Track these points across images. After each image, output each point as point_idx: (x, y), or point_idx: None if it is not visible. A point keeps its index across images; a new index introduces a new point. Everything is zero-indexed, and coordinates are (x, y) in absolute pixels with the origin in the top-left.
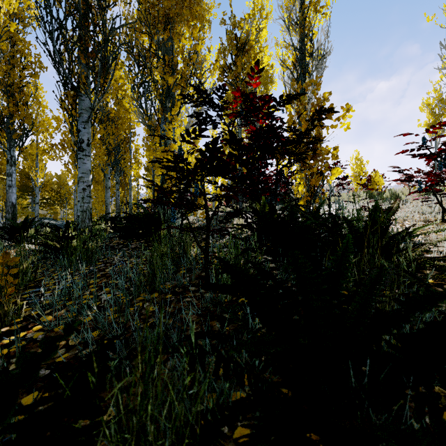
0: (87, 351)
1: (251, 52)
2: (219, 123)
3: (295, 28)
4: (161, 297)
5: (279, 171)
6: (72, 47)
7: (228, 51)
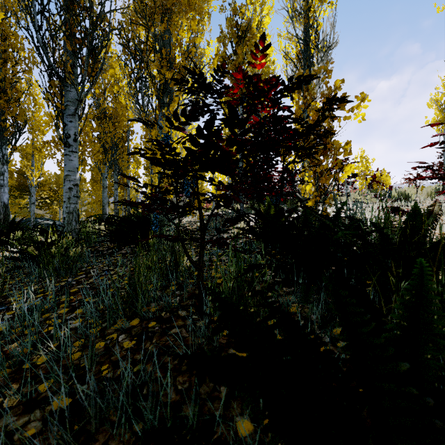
0: (24, 421)
1: (253, 40)
2: (218, 114)
3: (299, 17)
4: (142, 326)
5: (285, 167)
6: (56, 31)
7: (228, 39)
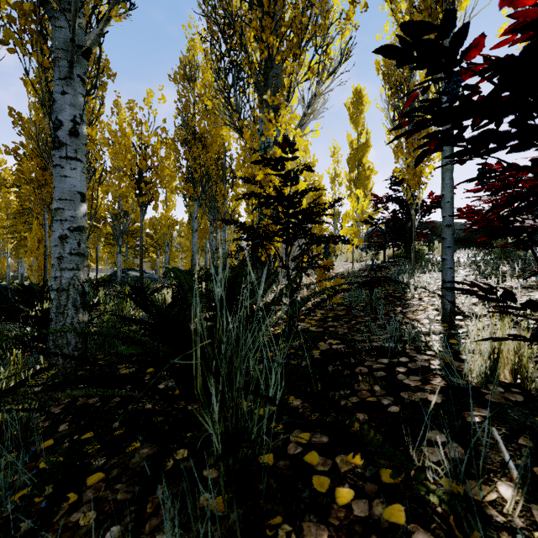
0: None
1: None
2: None
3: None
4: None
5: None
6: None
7: None
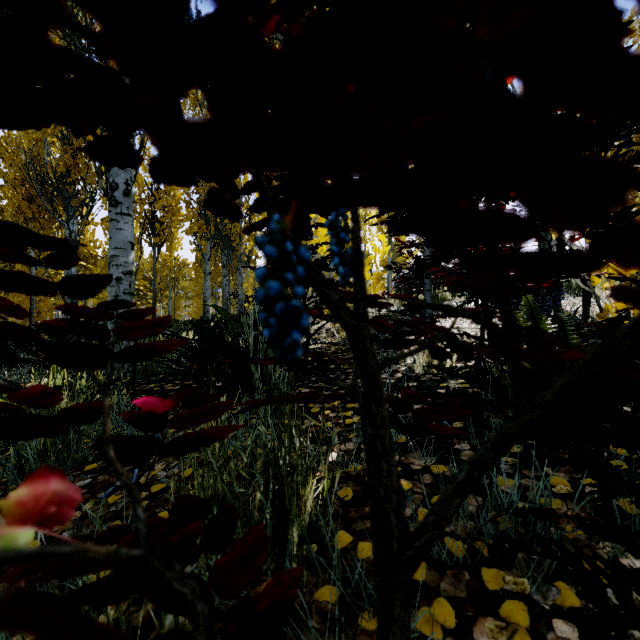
0: None
1: None
2: None
3: None
4: None
5: None
6: None
7: None
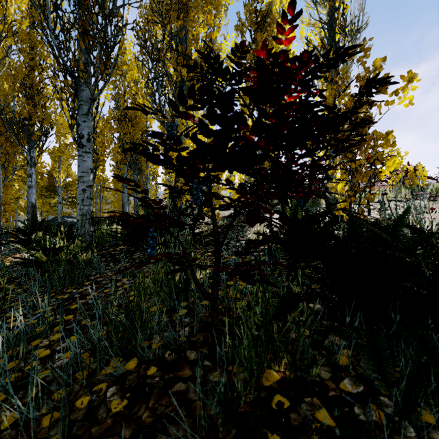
0: None
1: (273, 25)
2: (236, 105)
3: (324, 0)
4: (139, 373)
5: None
6: (69, 29)
7: (246, 26)
